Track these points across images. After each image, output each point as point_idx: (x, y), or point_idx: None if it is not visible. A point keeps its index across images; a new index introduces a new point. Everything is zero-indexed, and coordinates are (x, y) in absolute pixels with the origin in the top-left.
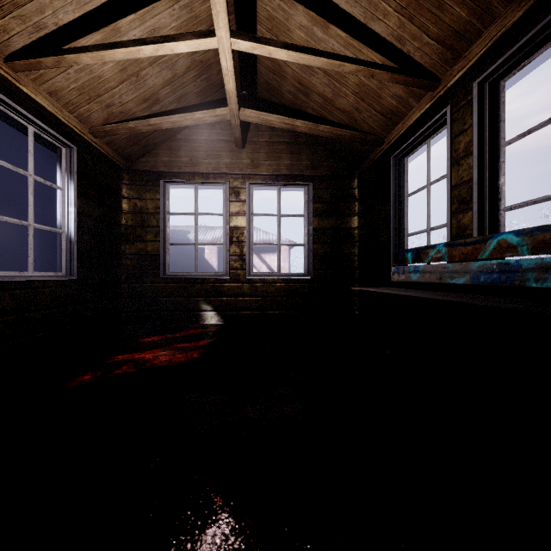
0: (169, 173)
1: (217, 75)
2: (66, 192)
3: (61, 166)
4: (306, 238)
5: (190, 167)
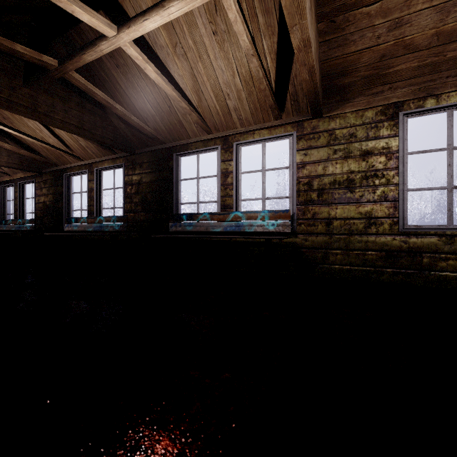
0: None
1: None
2: None
3: None
4: None
5: None
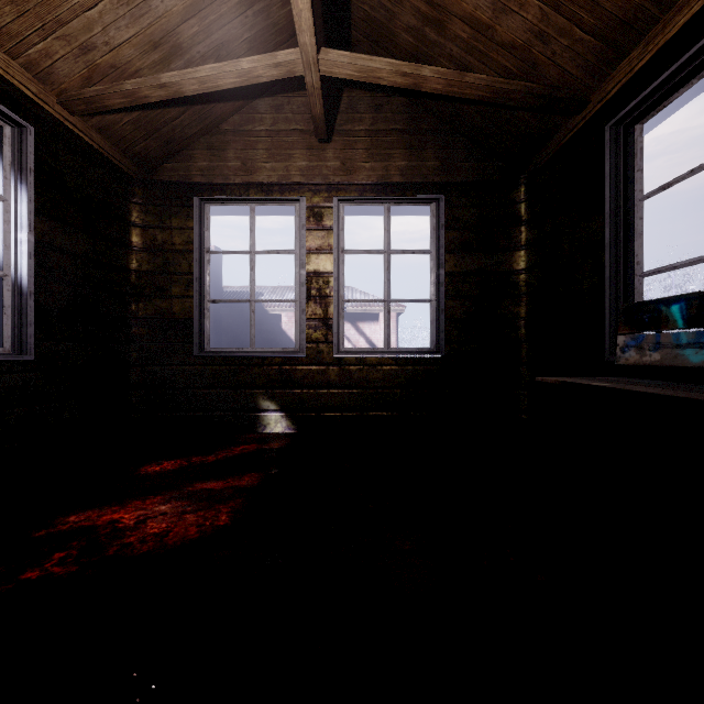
0: (207, 185)
1: (282, 6)
2: (13, 205)
3: (4, 159)
4: (434, 290)
5: (243, 176)
